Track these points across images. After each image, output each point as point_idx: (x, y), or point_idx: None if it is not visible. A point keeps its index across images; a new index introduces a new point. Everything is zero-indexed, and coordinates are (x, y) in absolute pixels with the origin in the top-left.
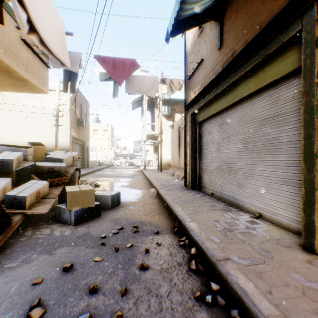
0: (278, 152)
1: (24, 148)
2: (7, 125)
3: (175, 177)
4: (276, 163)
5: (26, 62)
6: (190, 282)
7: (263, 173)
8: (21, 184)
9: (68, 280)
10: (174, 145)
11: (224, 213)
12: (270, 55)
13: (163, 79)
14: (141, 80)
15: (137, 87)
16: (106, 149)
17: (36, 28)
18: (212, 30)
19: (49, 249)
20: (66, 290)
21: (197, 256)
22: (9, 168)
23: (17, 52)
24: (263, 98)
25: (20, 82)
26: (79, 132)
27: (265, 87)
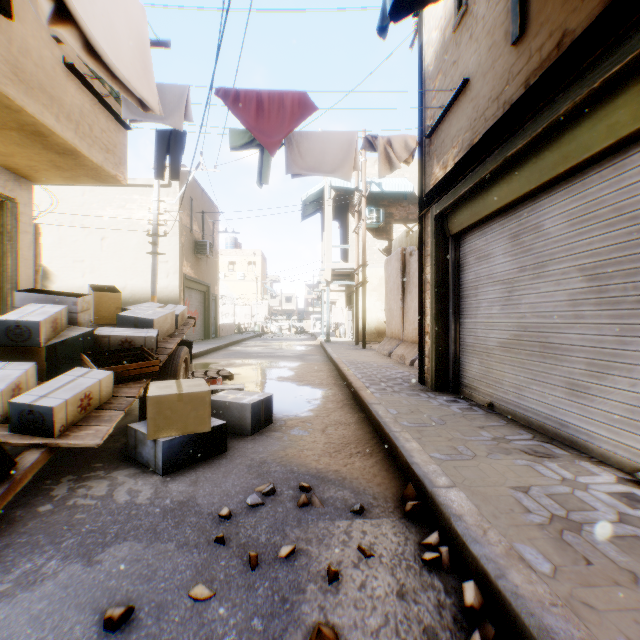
0: None
1: (69, 297)
2: (67, 257)
3: (394, 359)
4: None
5: (75, 115)
6: None
7: None
8: (60, 374)
9: None
10: (391, 290)
11: (537, 465)
12: None
13: (370, 139)
14: (320, 142)
15: (312, 160)
16: (251, 300)
17: (69, 10)
18: (494, 2)
19: (90, 545)
20: None
21: (482, 612)
22: (32, 341)
23: (56, 91)
24: None
25: (68, 160)
26: (198, 267)
27: None
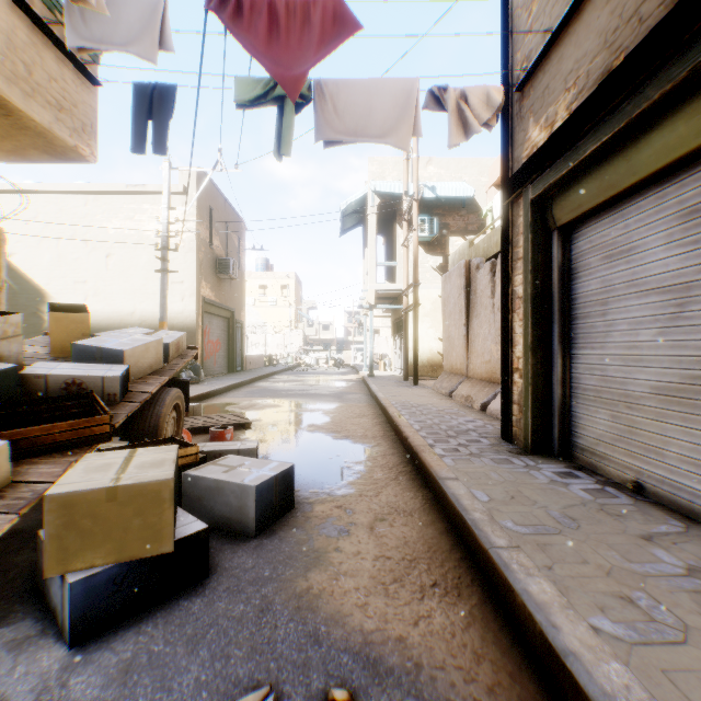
0: None
1: None
2: (67, 277)
3: (456, 401)
4: None
5: None
6: None
7: None
8: None
9: None
10: (450, 314)
11: None
12: None
13: (436, 93)
14: (364, 95)
15: (353, 120)
16: (284, 329)
17: None
18: None
19: None
20: None
21: None
22: None
23: None
24: None
25: None
26: (220, 289)
27: None
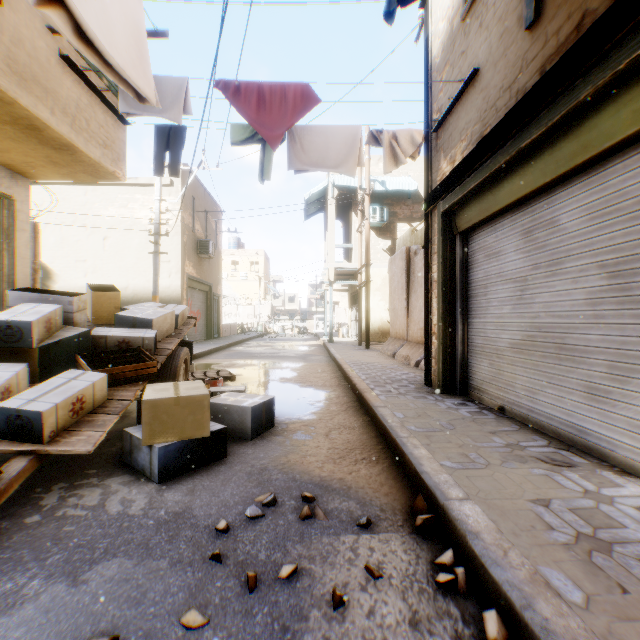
0: None
1: (65, 296)
2: (69, 256)
3: (398, 360)
4: None
5: (71, 109)
6: None
7: None
8: (54, 376)
9: None
10: (395, 289)
11: (555, 475)
12: None
13: (375, 134)
14: (323, 137)
15: (315, 155)
16: (254, 300)
17: None
18: None
19: (77, 562)
20: None
21: None
22: (24, 342)
23: (51, 84)
24: None
25: (64, 155)
26: (200, 267)
27: None
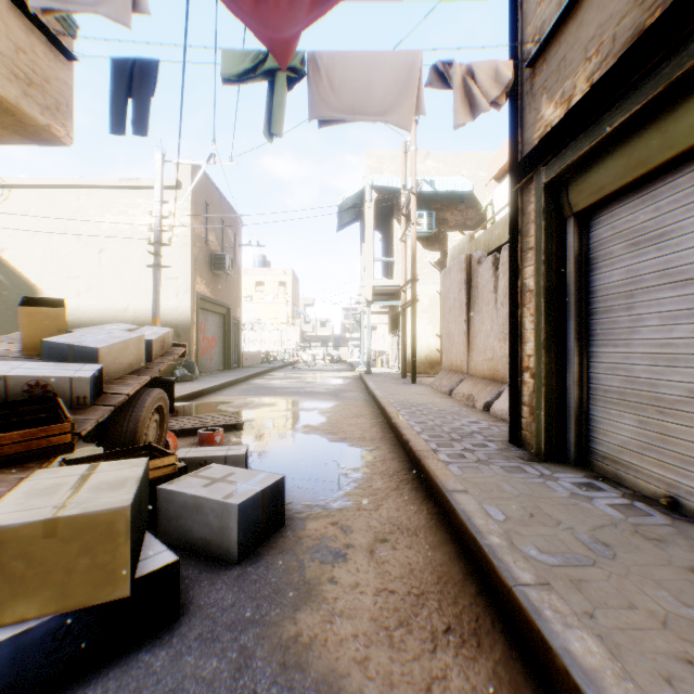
0: None
1: None
2: (59, 273)
3: (457, 399)
4: None
5: None
6: None
7: None
8: None
9: None
10: (450, 309)
11: None
12: None
13: (441, 69)
14: (362, 69)
15: (350, 96)
16: (281, 325)
17: None
18: None
19: None
20: None
21: None
22: None
23: None
24: None
25: None
26: (215, 285)
27: None
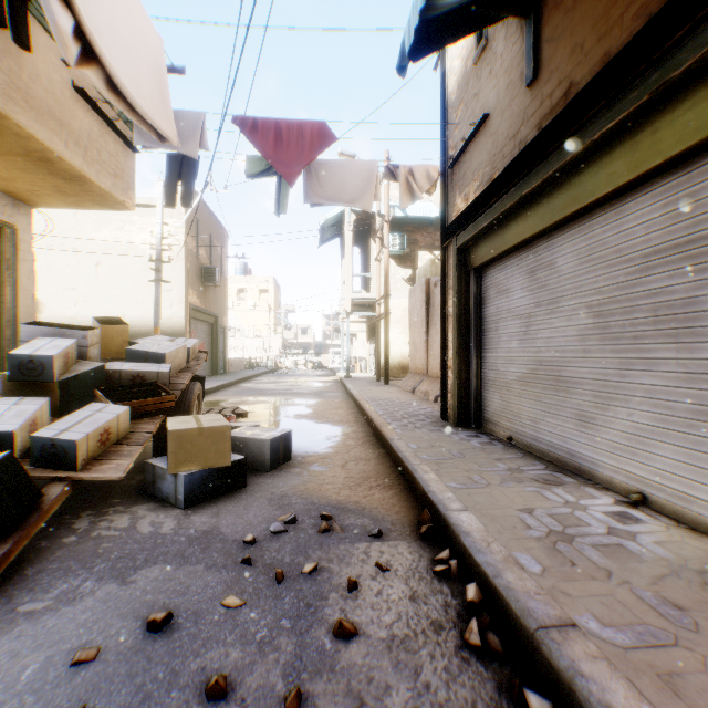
0: (697, 338)
1: (79, 330)
2: (57, 283)
3: (417, 396)
4: (689, 366)
5: (84, 140)
6: (466, 682)
7: (651, 390)
8: (72, 410)
9: (158, 658)
10: (415, 322)
11: (545, 491)
12: (675, 83)
13: (391, 169)
14: (339, 171)
15: (331, 189)
16: (263, 332)
17: (95, 51)
18: (511, 42)
19: (122, 569)
20: (150, 685)
21: (481, 606)
22: (45, 376)
23: (65, 117)
24: (651, 199)
25: (74, 185)
26: (205, 296)
27: (657, 170)
